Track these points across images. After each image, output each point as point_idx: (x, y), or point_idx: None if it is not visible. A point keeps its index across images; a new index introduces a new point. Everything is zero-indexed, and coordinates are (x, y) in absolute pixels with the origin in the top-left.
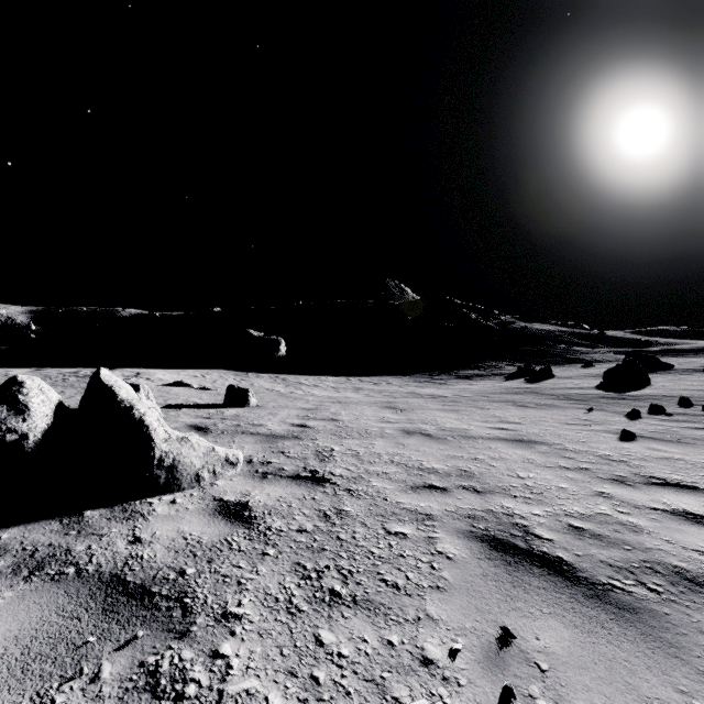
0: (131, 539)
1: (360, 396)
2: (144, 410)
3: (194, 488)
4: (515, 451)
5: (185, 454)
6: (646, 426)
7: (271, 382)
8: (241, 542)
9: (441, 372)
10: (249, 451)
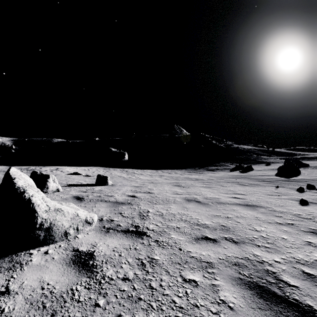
0: (3, 290)
1: (162, 179)
2: (32, 193)
3: (63, 241)
4: (248, 212)
5: (58, 219)
6: (310, 196)
7: (120, 172)
8: (81, 292)
9: (200, 167)
10: (102, 213)
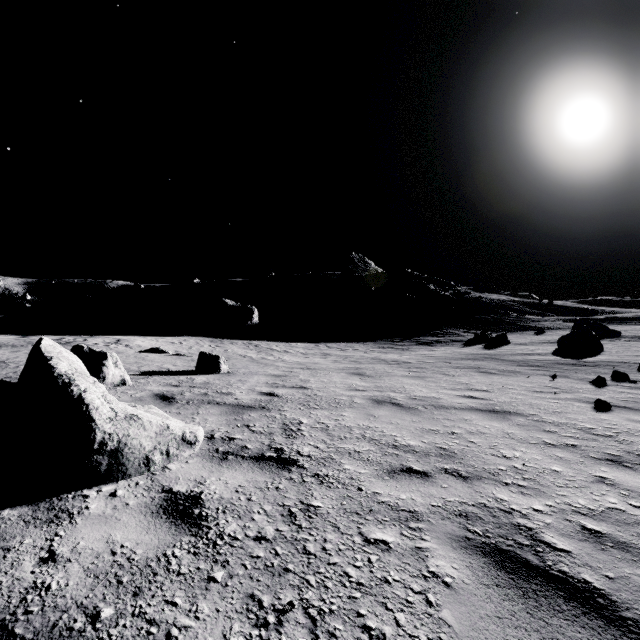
0: (44, 555)
1: (328, 362)
2: (86, 386)
3: (142, 475)
4: (491, 424)
5: (133, 435)
6: (615, 394)
7: (244, 348)
8: (183, 559)
9: (403, 338)
10: (212, 425)
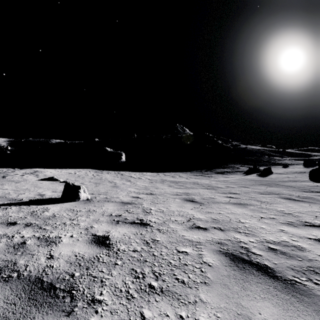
0: None
1: (165, 186)
2: None
3: None
4: None
5: None
6: None
7: (113, 176)
8: None
9: (207, 170)
10: None
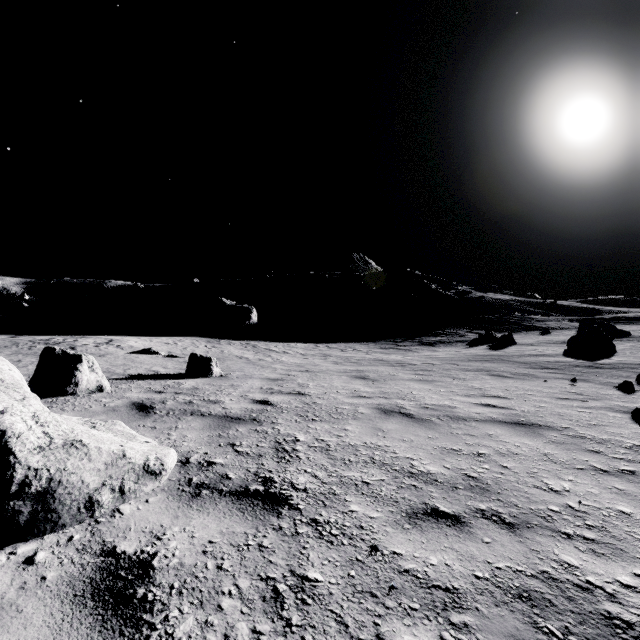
0: None
1: (328, 363)
2: (6, 405)
3: (81, 523)
4: (522, 441)
5: (71, 469)
6: None
7: (241, 349)
8: None
9: (405, 339)
10: (189, 443)
